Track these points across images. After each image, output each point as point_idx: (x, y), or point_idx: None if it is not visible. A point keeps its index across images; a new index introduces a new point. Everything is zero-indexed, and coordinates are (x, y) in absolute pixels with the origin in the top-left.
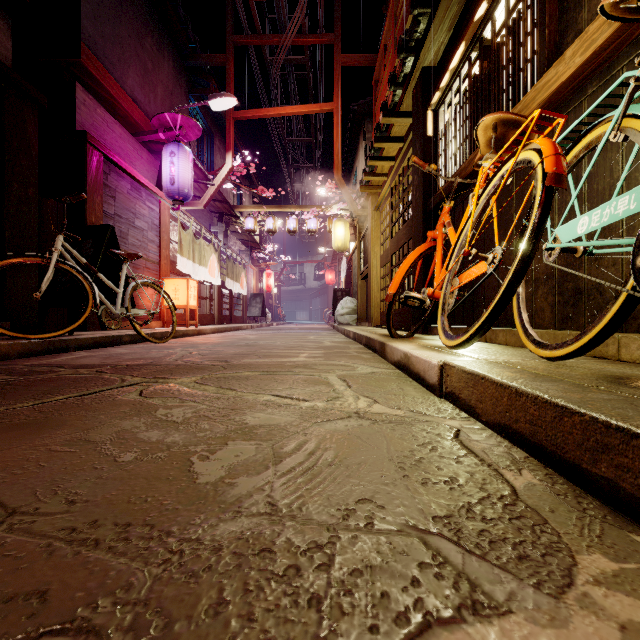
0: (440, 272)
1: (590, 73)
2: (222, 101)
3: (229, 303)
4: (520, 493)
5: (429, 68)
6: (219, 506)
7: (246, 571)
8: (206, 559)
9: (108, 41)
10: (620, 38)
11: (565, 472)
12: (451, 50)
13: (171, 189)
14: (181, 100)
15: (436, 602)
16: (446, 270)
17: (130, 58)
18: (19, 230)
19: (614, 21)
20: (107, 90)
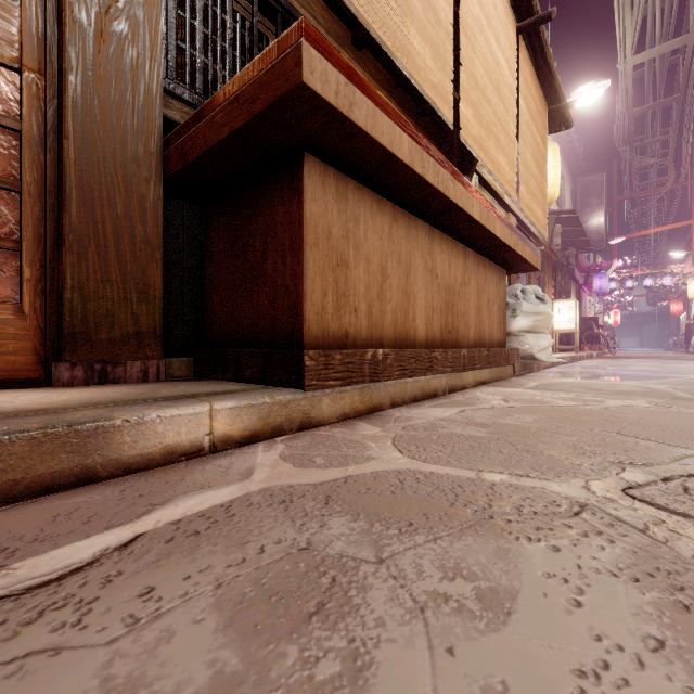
0: None
1: None
2: (617, 240)
3: None
4: None
5: None
6: None
7: None
8: None
9: None
10: None
11: None
12: None
13: (599, 292)
14: None
15: None
16: None
17: None
18: None
19: None
20: (578, 262)
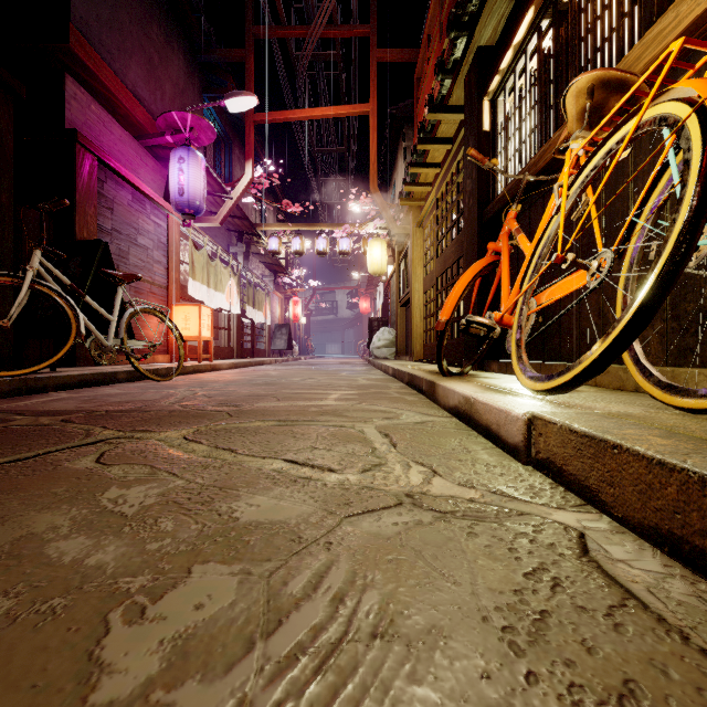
0: (508, 292)
1: None
2: (240, 100)
3: (250, 334)
4: None
5: (485, 49)
6: None
7: None
8: None
9: (105, 26)
10: None
11: None
12: (515, 20)
13: (180, 201)
14: (194, 101)
15: None
16: (520, 287)
17: (132, 48)
18: None
19: None
20: (103, 83)
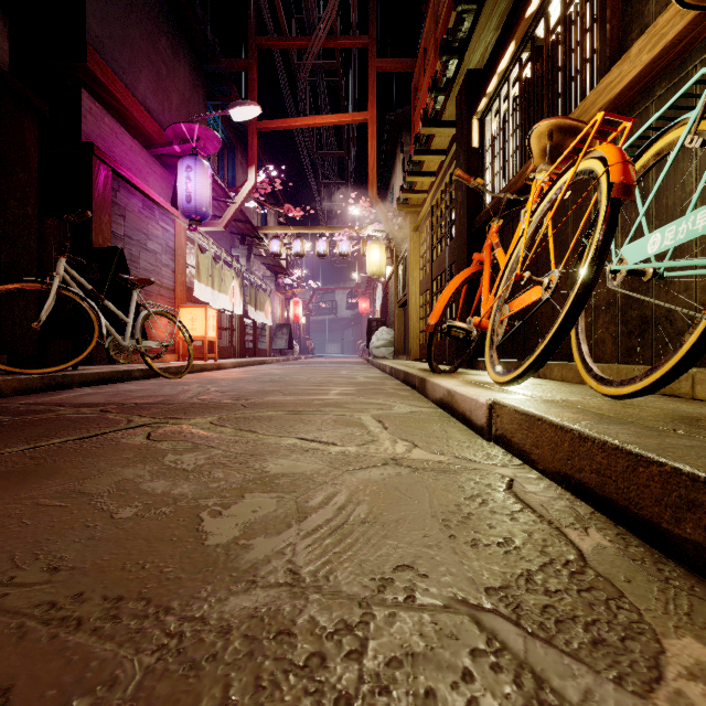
0: (488, 299)
1: (659, 73)
2: (244, 110)
3: (252, 334)
4: (588, 558)
5: (474, 72)
6: (230, 574)
7: (259, 661)
8: (211, 644)
9: (117, 43)
10: (694, 32)
11: (640, 532)
12: (499, 51)
13: (187, 207)
14: (199, 109)
15: (494, 703)
16: (495, 296)
17: (142, 62)
18: (17, 252)
19: (689, 10)
20: (116, 97)
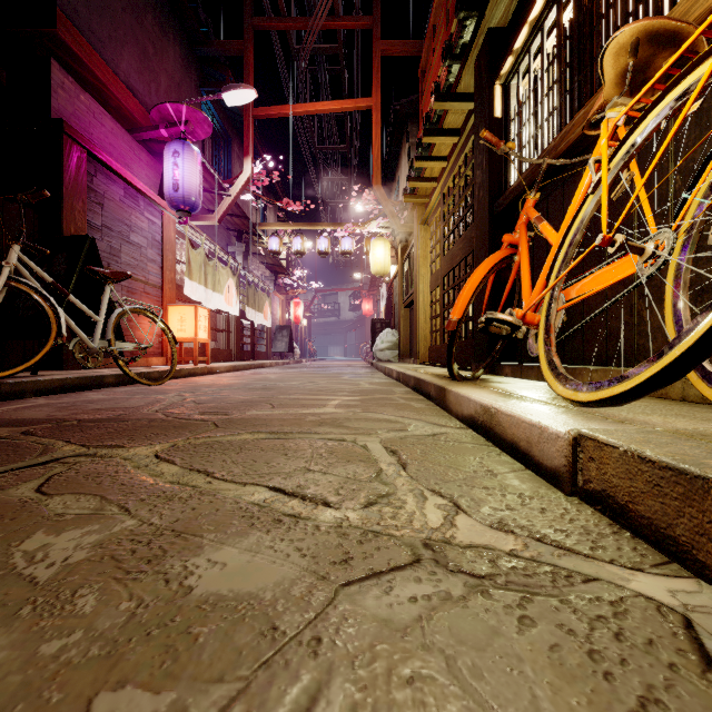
0: (530, 286)
1: None
2: (238, 94)
3: (250, 336)
4: None
5: (497, 30)
6: None
7: None
8: None
9: (95, 12)
10: None
11: None
12: None
13: (174, 196)
14: (191, 95)
15: None
16: (546, 280)
17: (124, 37)
18: None
19: None
20: (93, 72)
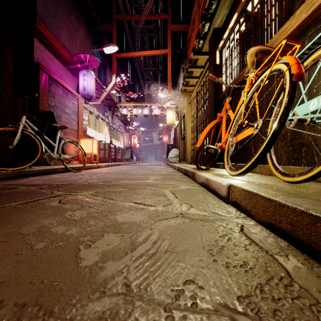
0: (225, 134)
1: (310, 23)
2: (110, 48)
3: (114, 152)
4: (292, 275)
5: (217, 28)
6: (91, 287)
7: None
8: None
9: (51, 16)
10: None
11: (318, 258)
12: (229, 18)
13: (84, 93)
14: (89, 48)
15: None
16: (229, 133)
17: (62, 25)
18: (3, 113)
19: None
20: (50, 41)
